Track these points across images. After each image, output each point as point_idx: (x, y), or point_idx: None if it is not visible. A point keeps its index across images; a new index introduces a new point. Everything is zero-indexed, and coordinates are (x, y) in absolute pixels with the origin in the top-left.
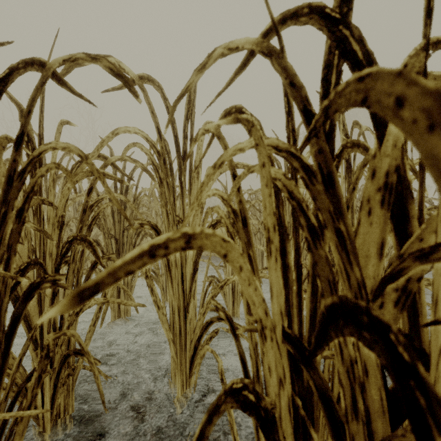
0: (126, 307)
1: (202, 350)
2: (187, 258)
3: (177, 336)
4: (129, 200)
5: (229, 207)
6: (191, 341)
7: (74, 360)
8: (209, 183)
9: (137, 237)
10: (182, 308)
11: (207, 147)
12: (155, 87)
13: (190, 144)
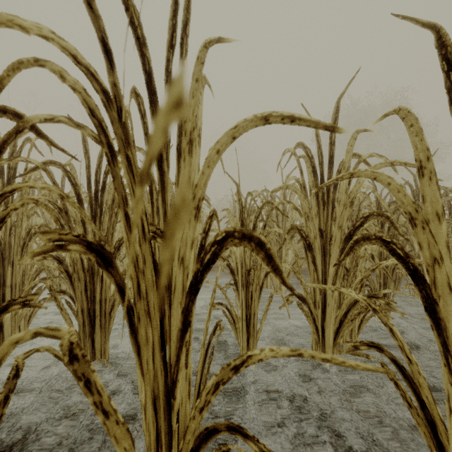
0: (103, 345)
1: None
2: (172, 299)
3: (151, 451)
4: (109, 201)
5: None
6: None
7: None
8: (212, 160)
9: (117, 251)
10: (161, 393)
11: None
12: None
13: None
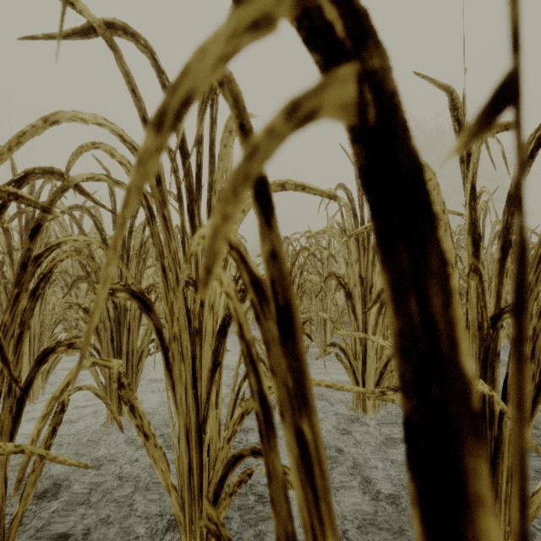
0: None
1: (226, 500)
2: (203, 342)
3: (184, 477)
4: (136, 246)
5: (245, 271)
6: (210, 482)
7: (2, 524)
8: (238, 218)
9: None
10: (193, 427)
11: (200, 119)
12: (139, 48)
13: (209, 155)
